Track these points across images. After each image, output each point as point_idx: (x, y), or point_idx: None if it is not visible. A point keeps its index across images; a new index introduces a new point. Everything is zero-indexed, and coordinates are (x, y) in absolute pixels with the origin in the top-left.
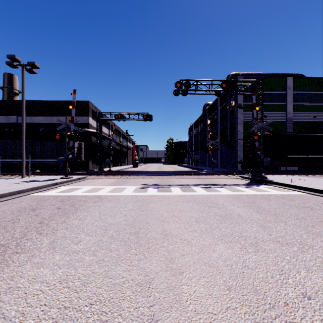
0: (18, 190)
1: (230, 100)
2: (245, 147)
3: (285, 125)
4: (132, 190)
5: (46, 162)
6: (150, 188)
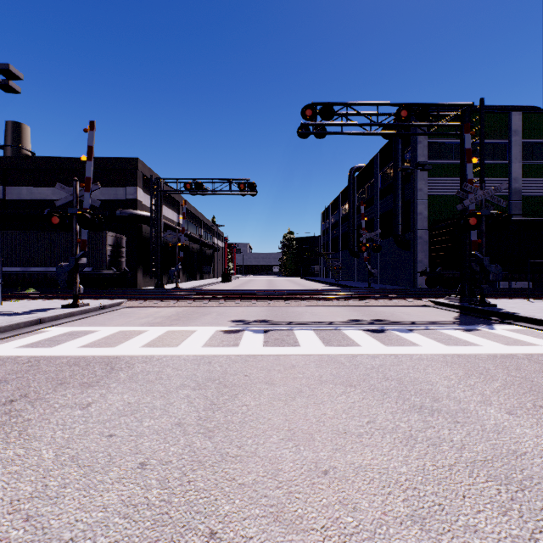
0: None
1: (403, 157)
2: (433, 244)
3: (508, 203)
4: (205, 337)
5: (51, 272)
6: (248, 333)
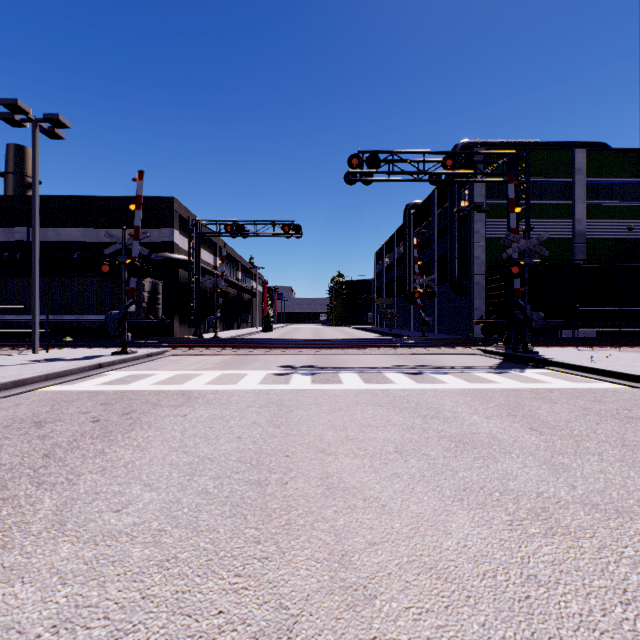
0: (15, 380)
1: (459, 196)
2: (489, 291)
3: (572, 246)
4: (258, 378)
5: (86, 320)
6: (297, 375)
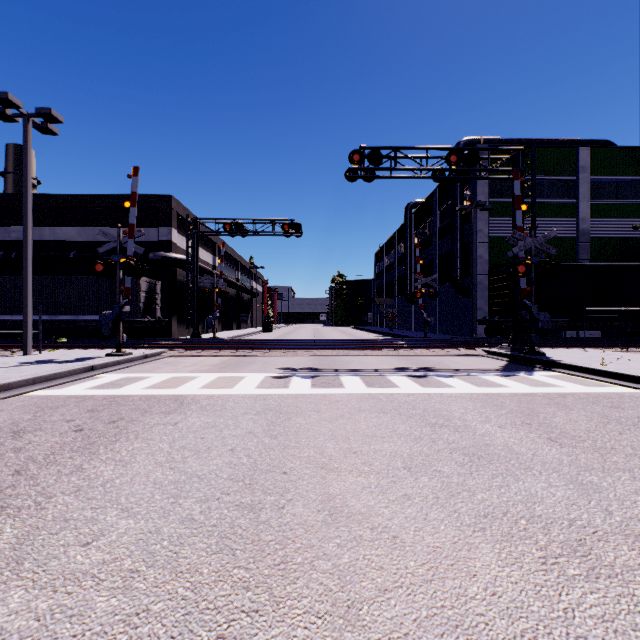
0: None
1: (461, 194)
2: (492, 291)
3: (576, 245)
4: (256, 382)
5: (82, 321)
6: (296, 378)
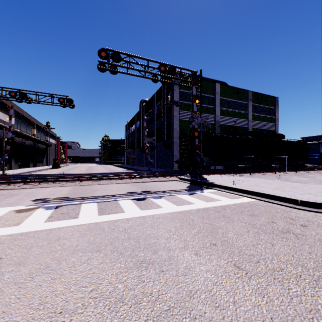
0: None
1: (167, 97)
2: (181, 146)
3: (214, 127)
4: None
5: None
6: (40, 210)
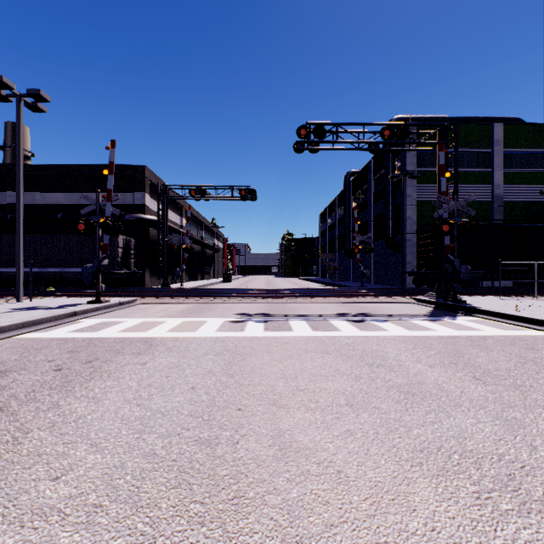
0: None
1: (393, 164)
2: (420, 247)
3: (491, 208)
4: (216, 325)
5: (67, 273)
6: (251, 322)
